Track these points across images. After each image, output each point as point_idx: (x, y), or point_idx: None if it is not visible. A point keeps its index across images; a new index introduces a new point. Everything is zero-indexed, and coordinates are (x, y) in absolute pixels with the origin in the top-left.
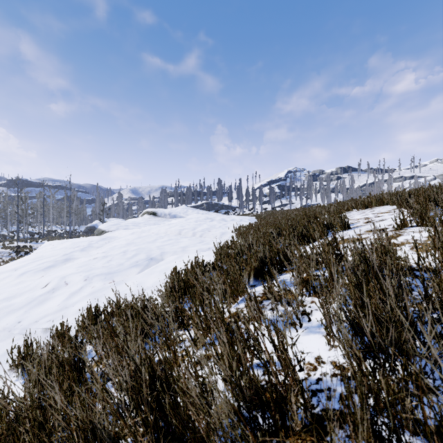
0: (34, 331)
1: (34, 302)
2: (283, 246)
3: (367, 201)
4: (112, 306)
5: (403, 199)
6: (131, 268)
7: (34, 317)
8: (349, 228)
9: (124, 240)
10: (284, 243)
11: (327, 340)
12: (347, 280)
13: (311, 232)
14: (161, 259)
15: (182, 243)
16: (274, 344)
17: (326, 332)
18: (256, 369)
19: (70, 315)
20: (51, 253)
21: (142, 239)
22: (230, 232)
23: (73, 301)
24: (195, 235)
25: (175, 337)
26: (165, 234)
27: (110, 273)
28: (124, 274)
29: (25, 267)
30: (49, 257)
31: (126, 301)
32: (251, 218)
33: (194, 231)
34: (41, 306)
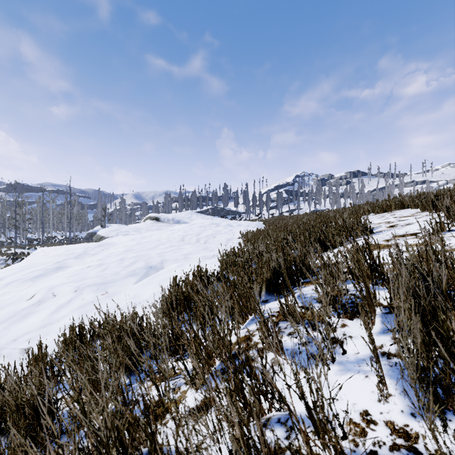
0: (11, 352)
1: (16, 316)
2: (300, 254)
3: (386, 204)
4: (95, 326)
5: (429, 201)
6: (128, 277)
7: (13, 334)
8: (372, 233)
9: (123, 247)
10: (301, 251)
11: (380, 390)
12: (384, 297)
13: (330, 238)
14: (161, 268)
15: (185, 250)
16: (308, 404)
17: (378, 379)
18: (276, 427)
19: (53, 333)
20: (42, 261)
21: (142, 245)
22: (236, 238)
23: (58, 316)
24: (199, 241)
25: (166, 375)
26: (167, 241)
27: (103, 283)
28: (120, 284)
29: (12, 276)
30: (40, 265)
31: (116, 317)
32: (259, 223)
33: (198, 237)
34: (23, 321)
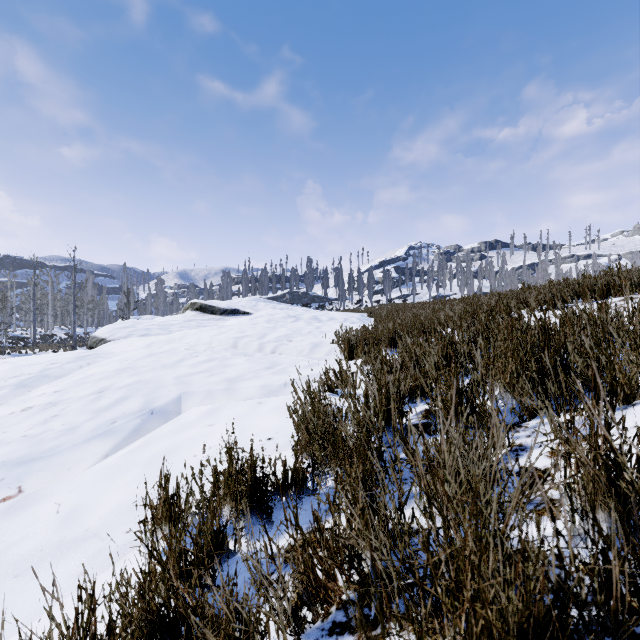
0: None
1: None
2: None
3: (612, 282)
4: None
5: None
6: (91, 441)
7: None
8: None
9: (118, 361)
10: None
11: None
12: None
13: (619, 371)
14: (176, 412)
15: (231, 368)
16: None
17: None
18: None
19: None
20: None
21: (155, 358)
22: (328, 342)
23: None
24: (263, 349)
25: None
26: (207, 348)
27: (24, 462)
28: (64, 462)
29: None
30: None
31: None
32: (362, 316)
33: (261, 341)
34: None
